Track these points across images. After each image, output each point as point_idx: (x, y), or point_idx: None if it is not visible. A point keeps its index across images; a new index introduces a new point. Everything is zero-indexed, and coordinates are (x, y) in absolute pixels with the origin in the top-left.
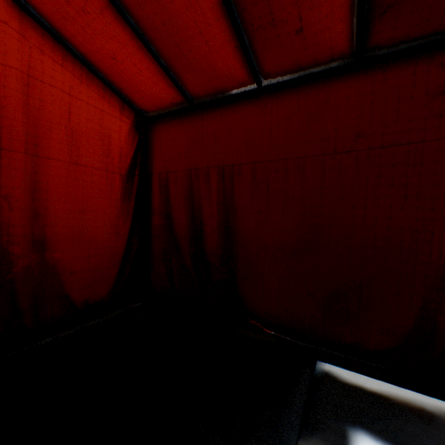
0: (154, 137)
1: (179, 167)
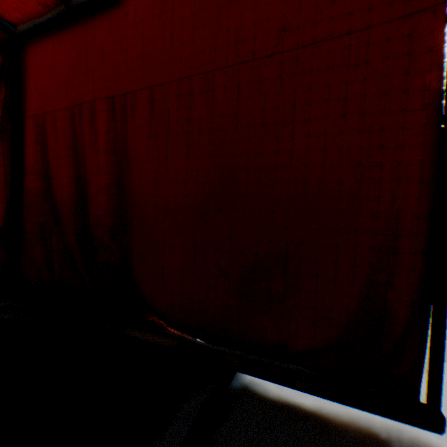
0: (30, 65)
1: (59, 105)
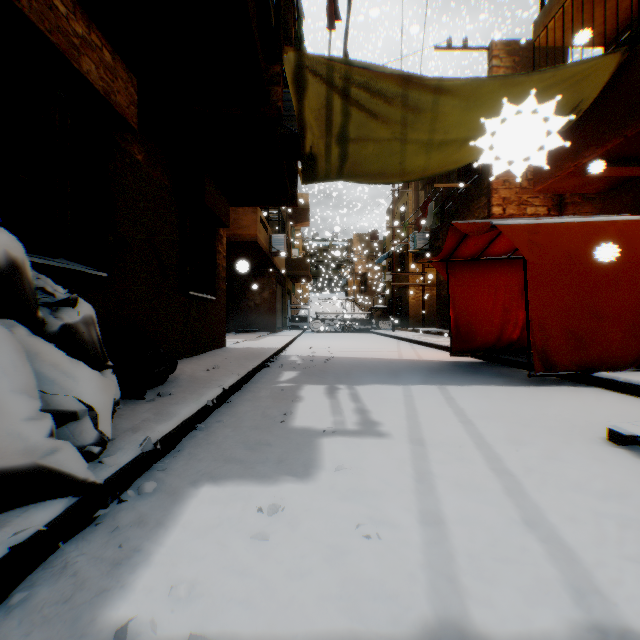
0: None
1: None
